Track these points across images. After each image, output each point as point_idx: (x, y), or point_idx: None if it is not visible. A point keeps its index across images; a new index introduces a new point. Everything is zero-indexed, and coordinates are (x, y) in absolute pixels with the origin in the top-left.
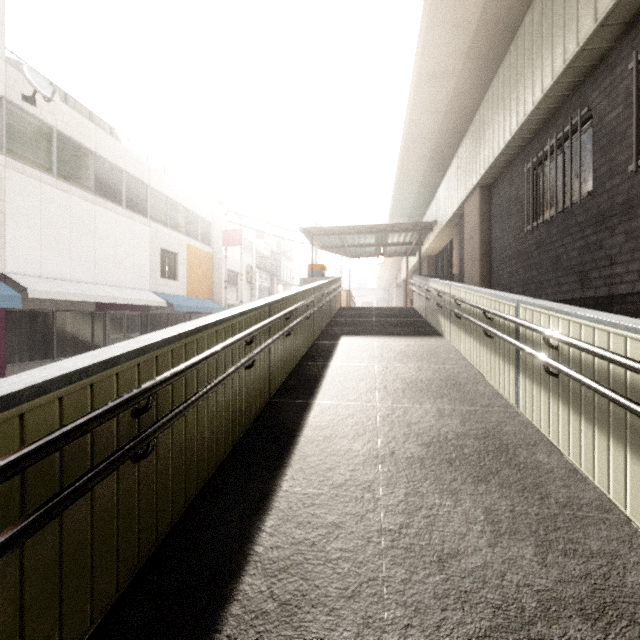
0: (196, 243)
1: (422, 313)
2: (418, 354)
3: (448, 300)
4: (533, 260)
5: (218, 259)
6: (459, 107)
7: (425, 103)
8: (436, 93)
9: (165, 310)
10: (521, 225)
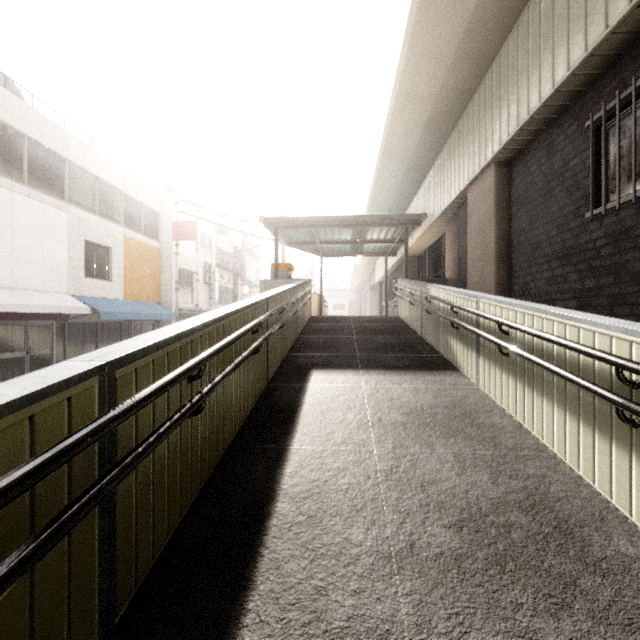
0: (138, 236)
1: (415, 328)
2: (440, 415)
3: (473, 319)
4: (603, 261)
5: (167, 255)
6: (473, 50)
7: (429, 39)
8: (446, 22)
9: (92, 317)
10: (574, 209)
